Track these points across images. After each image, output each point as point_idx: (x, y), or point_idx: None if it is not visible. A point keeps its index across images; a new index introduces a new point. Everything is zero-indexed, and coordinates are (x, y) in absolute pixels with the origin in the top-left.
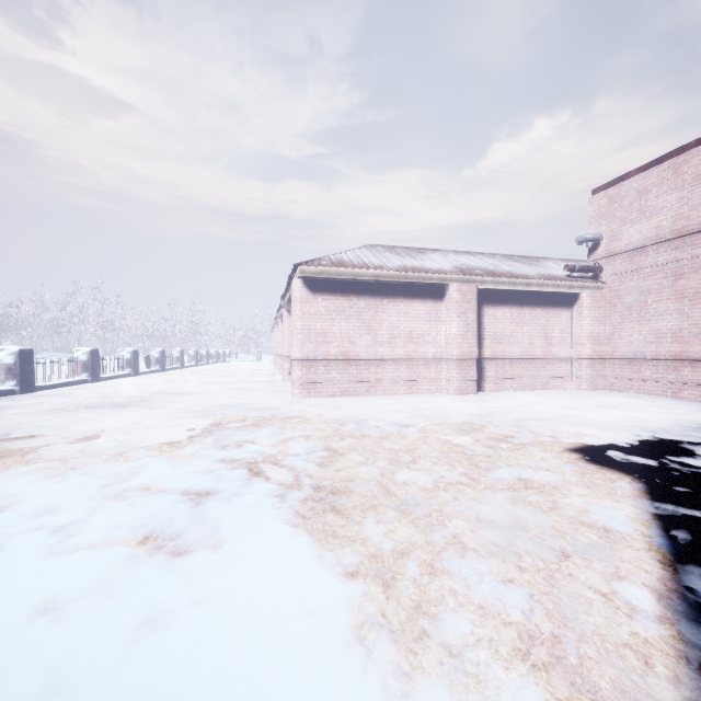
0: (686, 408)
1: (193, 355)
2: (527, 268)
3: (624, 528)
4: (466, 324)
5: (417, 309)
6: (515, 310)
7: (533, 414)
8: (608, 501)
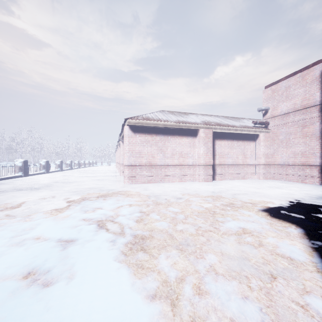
0: (308, 187)
1: (77, 163)
2: (235, 122)
3: (301, 257)
4: (207, 148)
5: (184, 141)
6: (230, 142)
7: (240, 191)
8: (287, 240)
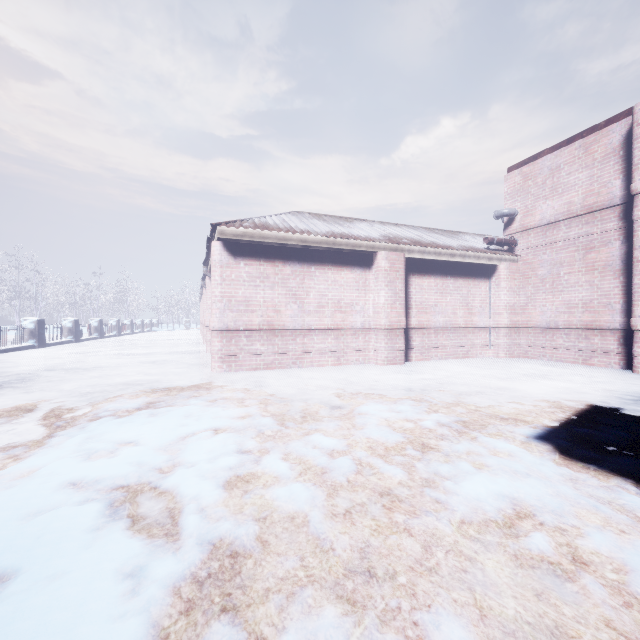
0: (602, 375)
1: (114, 325)
2: (449, 240)
3: None
4: (394, 293)
5: (346, 277)
6: (439, 280)
7: (469, 387)
8: None
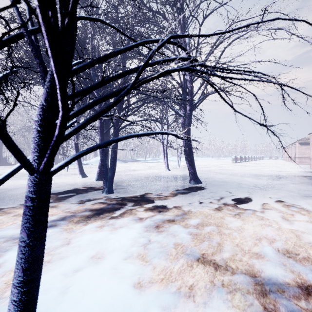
0: None
1: (255, 157)
2: None
3: None
4: None
5: None
6: None
7: None
8: None
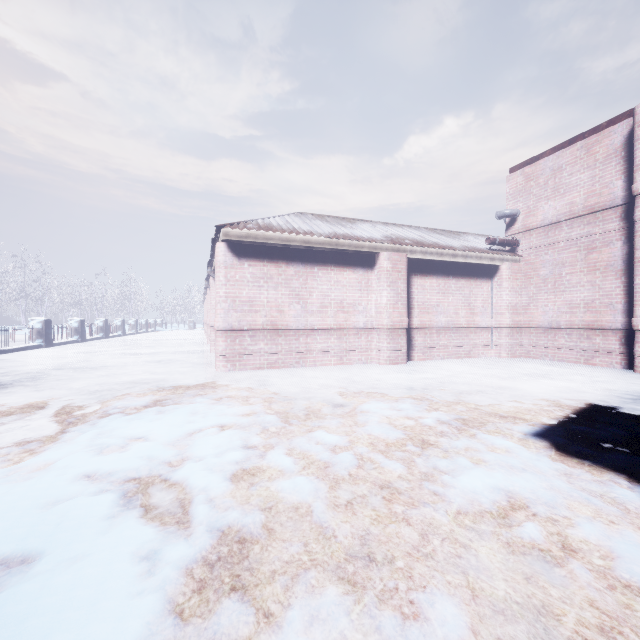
0: (603, 375)
1: (119, 324)
2: (451, 241)
3: None
4: (396, 294)
5: (348, 277)
6: (441, 280)
7: (470, 386)
8: (629, 529)
